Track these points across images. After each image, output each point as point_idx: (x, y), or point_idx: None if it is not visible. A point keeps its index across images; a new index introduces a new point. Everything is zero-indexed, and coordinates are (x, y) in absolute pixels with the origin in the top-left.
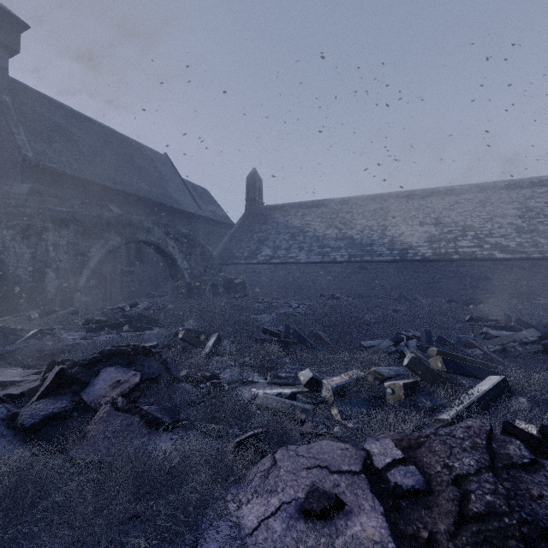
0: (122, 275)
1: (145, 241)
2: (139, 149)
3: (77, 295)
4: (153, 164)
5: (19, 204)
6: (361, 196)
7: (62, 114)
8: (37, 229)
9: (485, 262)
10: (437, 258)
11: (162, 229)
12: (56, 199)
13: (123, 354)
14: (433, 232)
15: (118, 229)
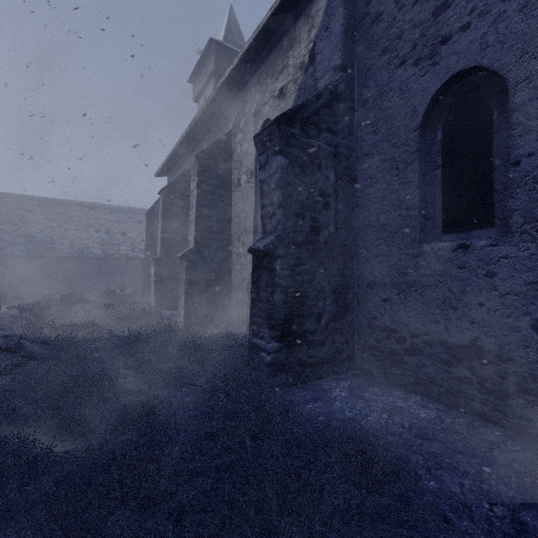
0: None
1: None
2: None
3: None
4: None
5: None
6: (45, 198)
7: None
8: None
9: (135, 260)
10: (105, 256)
11: None
12: None
13: None
14: (105, 238)
15: None
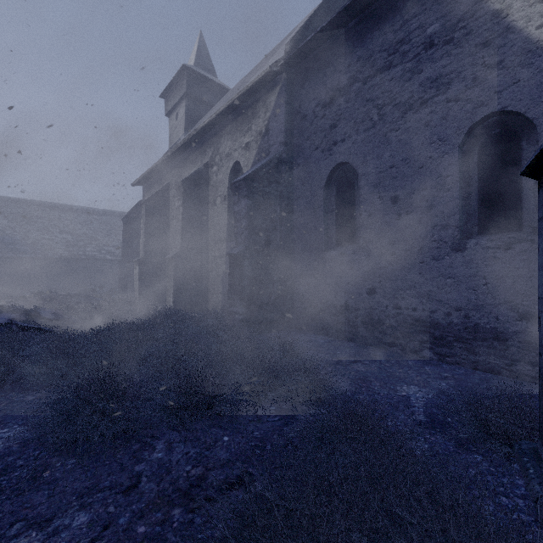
0: None
1: None
2: None
3: None
4: None
5: None
6: (1, 196)
7: None
8: None
9: (102, 261)
10: (71, 257)
11: None
12: None
13: None
14: (70, 239)
15: None
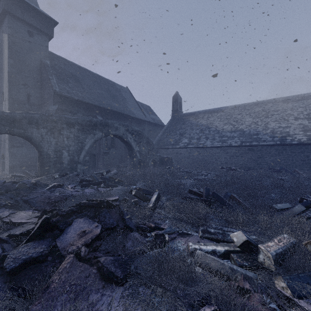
0: (103, 154)
1: (115, 134)
2: (112, 85)
3: (79, 165)
4: (120, 93)
5: (49, 114)
6: (248, 103)
7: (74, 68)
8: (58, 128)
9: None
10: None
11: (124, 127)
12: (70, 113)
13: (93, 207)
14: (306, 124)
15: (100, 128)
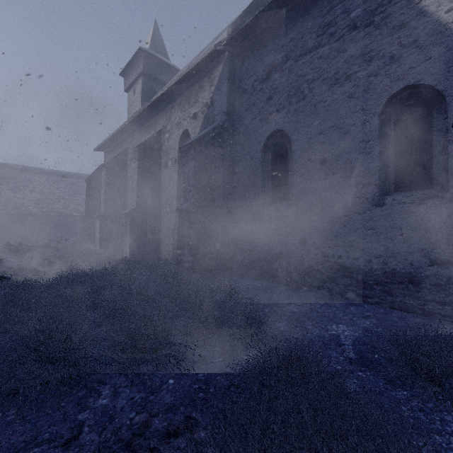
0: None
1: None
2: None
3: None
4: None
5: None
6: None
7: None
8: None
9: (68, 217)
10: (40, 213)
11: None
12: None
13: None
14: (40, 198)
15: None
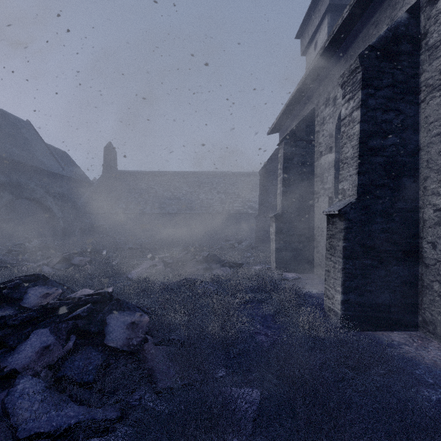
0: (1, 222)
1: (30, 197)
2: (4, 116)
3: None
4: (19, 131)
5: None
6: (187, 172)
7: None
8: None
9: (245, 215)
10: (223, 212)
11: (43, 189)
12: None
13: (75, 254)
14: (223, 198)
15: (10, 189)
